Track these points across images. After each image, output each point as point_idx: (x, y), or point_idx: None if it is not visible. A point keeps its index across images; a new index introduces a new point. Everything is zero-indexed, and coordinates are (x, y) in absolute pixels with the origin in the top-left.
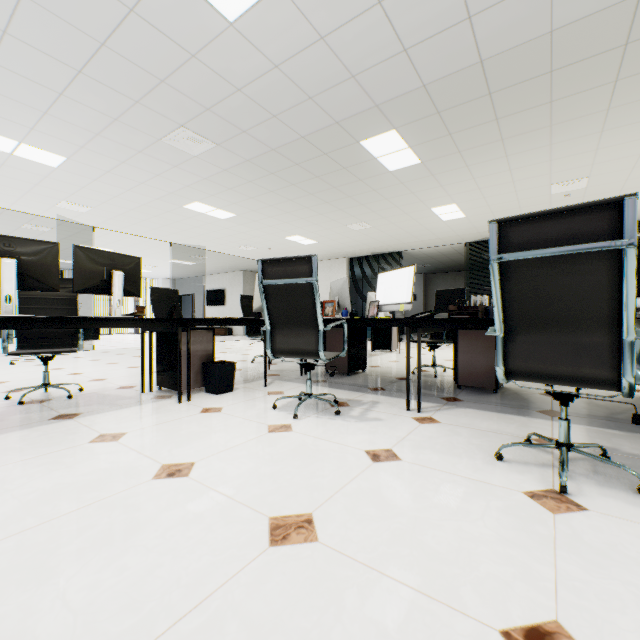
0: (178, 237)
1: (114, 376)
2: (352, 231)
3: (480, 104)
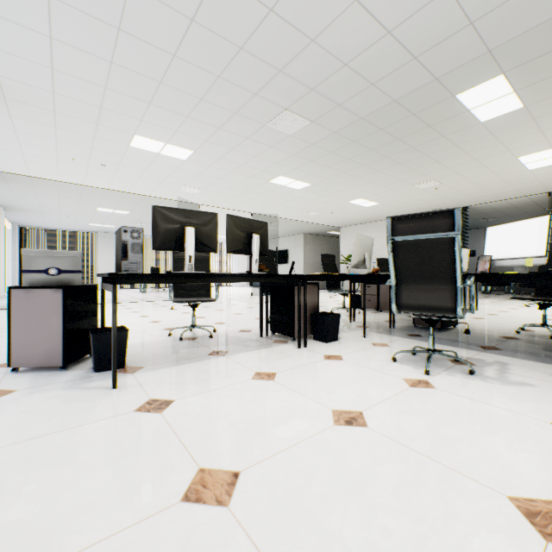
0: (258, 208)
1: (229, 321)
2: (417, 190)
3: None
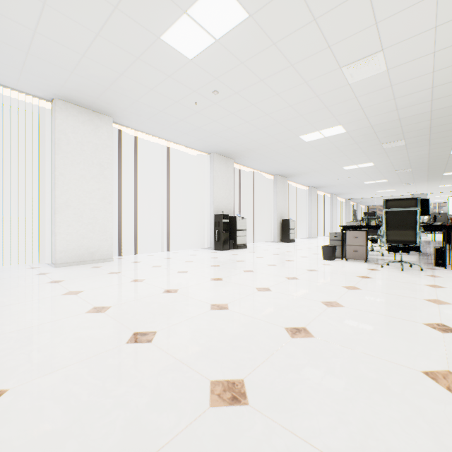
0: None
1: None
2: None
3: (448, 169)
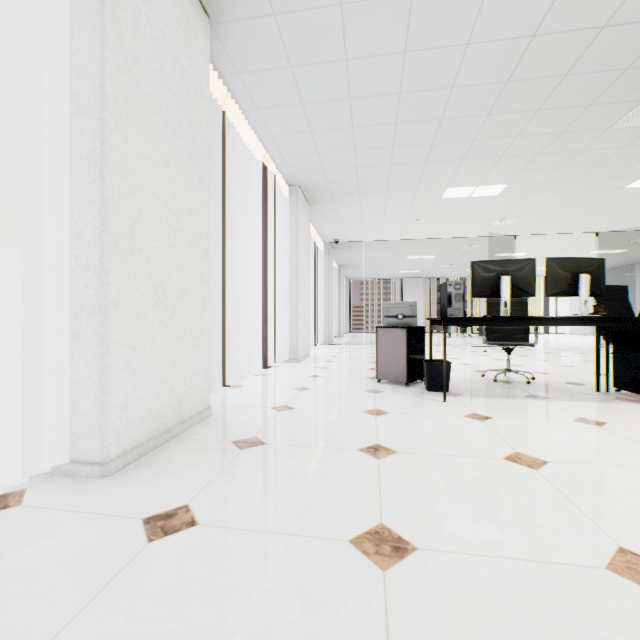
0: (607, 224)
1: (553, 372)
2: None
3: None
